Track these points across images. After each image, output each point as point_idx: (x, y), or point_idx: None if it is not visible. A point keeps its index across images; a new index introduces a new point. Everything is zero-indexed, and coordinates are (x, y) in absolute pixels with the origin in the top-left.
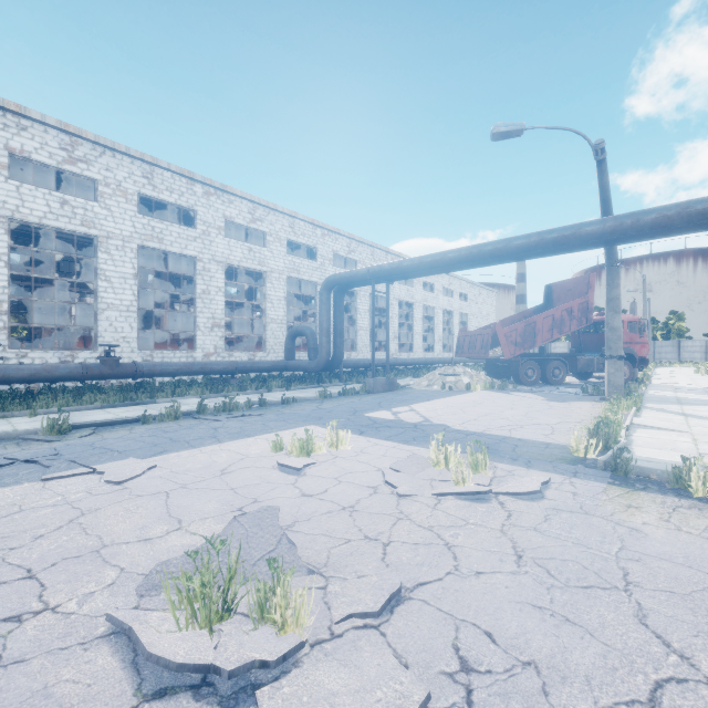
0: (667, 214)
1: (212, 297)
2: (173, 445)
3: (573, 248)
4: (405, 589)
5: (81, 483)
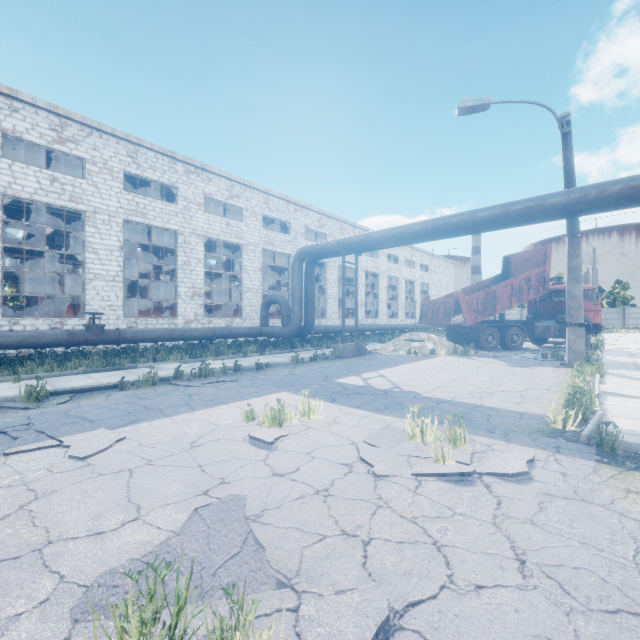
0: (633, 184)
1: (193, 267)
2: (146, 413)
3: (536, 219)
4: (393, 612)
5: (44, 459)
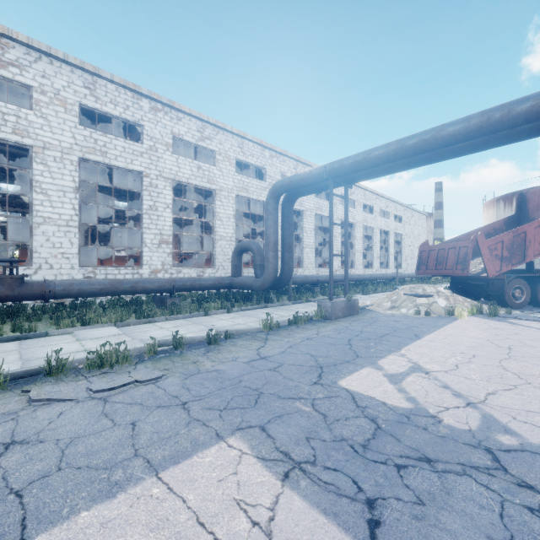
0: None
1: (160, 213)
2: None
3: None
4: None
5: None
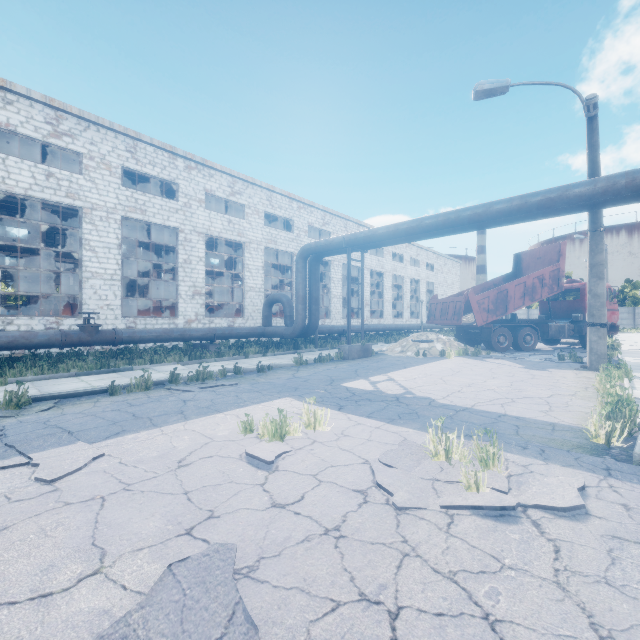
0: None
1: (194, 266)
2: (133, 423)
3: (557, 212)
4: None
5: (5, 482)
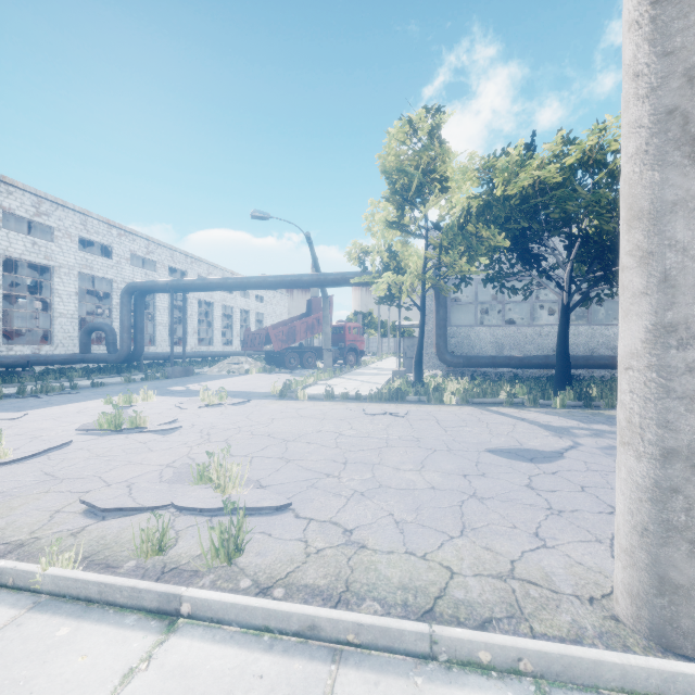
0: (337, 277)
1: None
2: (22, 408)
3: (302, 286)
4: (180, 421)
5: None
